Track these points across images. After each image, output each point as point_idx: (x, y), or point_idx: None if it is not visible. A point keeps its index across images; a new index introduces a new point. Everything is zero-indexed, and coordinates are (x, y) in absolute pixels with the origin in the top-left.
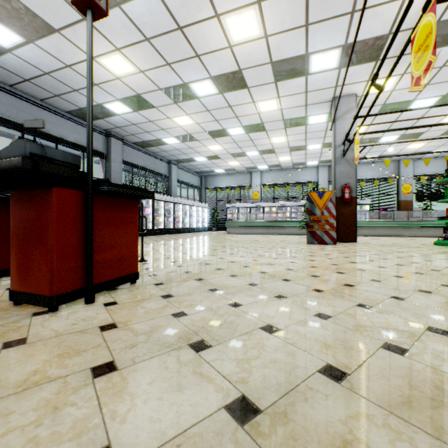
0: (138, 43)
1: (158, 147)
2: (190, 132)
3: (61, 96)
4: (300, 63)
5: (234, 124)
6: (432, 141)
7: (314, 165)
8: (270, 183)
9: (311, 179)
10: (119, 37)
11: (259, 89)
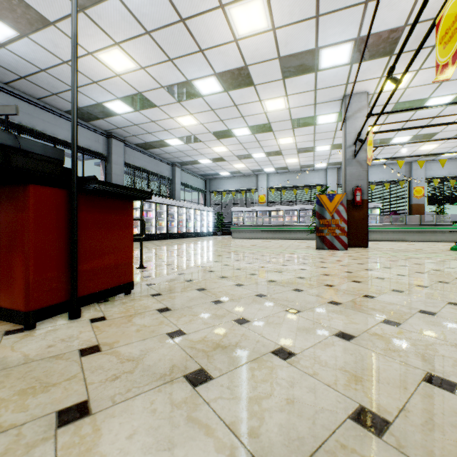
0: (139, 36)
1: (161, 149)
2: (193, 133)
3: (59, 94)
4: (310, 58)
5: (240, 124)
6: (446, 142)
7: (322, 167)
8: (277, 186)
9: (319, 182)
10: (118, 30)
11: (266, 87)
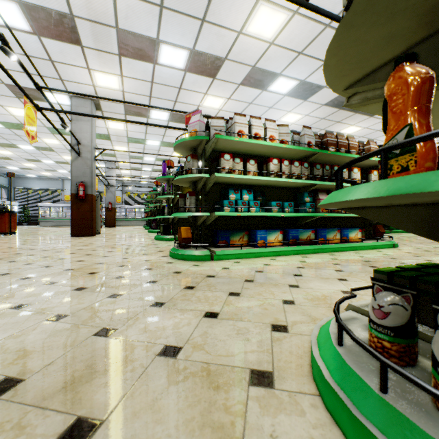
0: None
1: None
2: (8, 156)
3: None
4: None
5: (47, 159)
6: None
7: None
8: None
9: None
10: None
11: (63, 153)
